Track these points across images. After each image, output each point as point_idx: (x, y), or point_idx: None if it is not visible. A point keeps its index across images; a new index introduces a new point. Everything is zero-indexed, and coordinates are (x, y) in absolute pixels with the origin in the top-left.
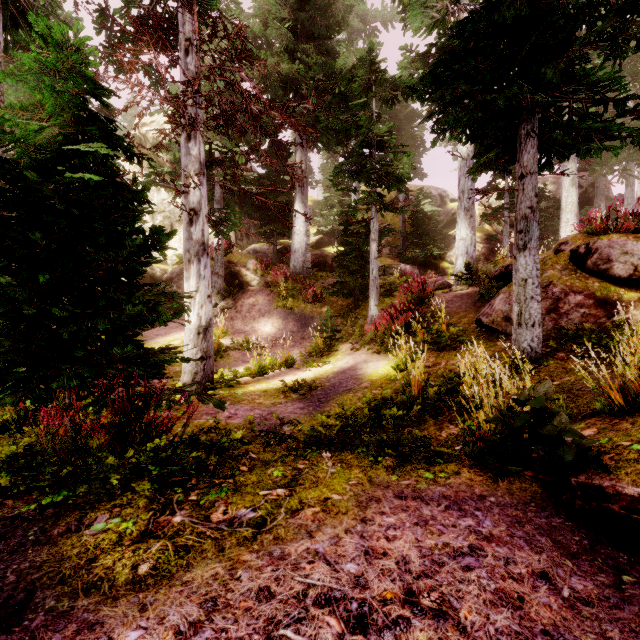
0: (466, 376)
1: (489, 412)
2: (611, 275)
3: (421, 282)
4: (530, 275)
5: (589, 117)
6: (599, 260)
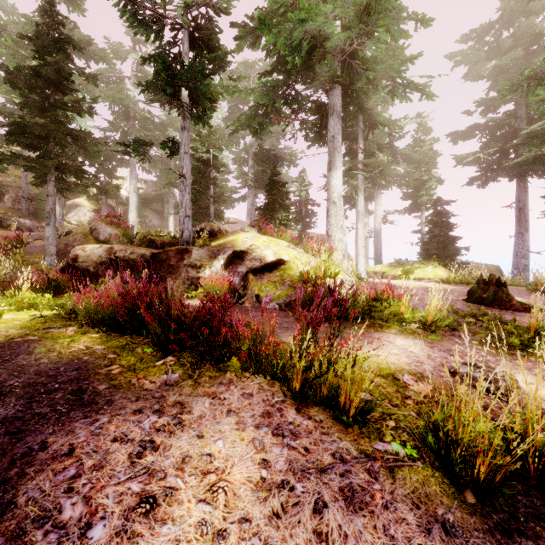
0: (6, 271)
1: (2, 277)
2: (99, 239)
3: (19, 234)
4: (51, 235)
5: (84, 178)
6: (97, 233)
